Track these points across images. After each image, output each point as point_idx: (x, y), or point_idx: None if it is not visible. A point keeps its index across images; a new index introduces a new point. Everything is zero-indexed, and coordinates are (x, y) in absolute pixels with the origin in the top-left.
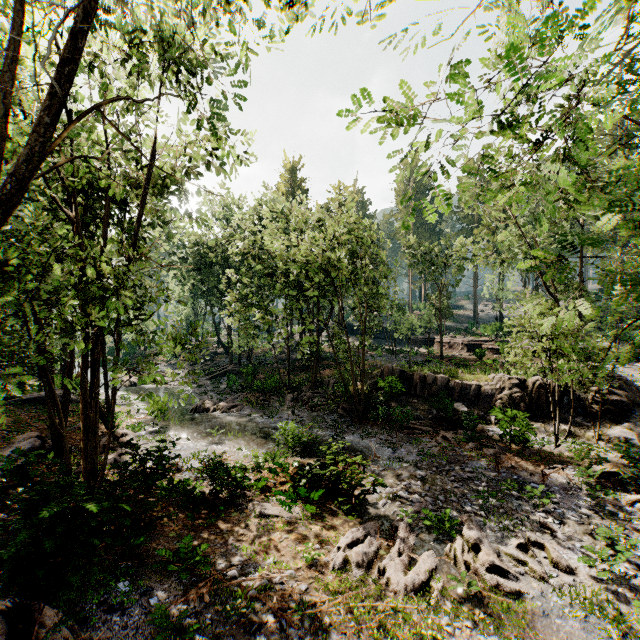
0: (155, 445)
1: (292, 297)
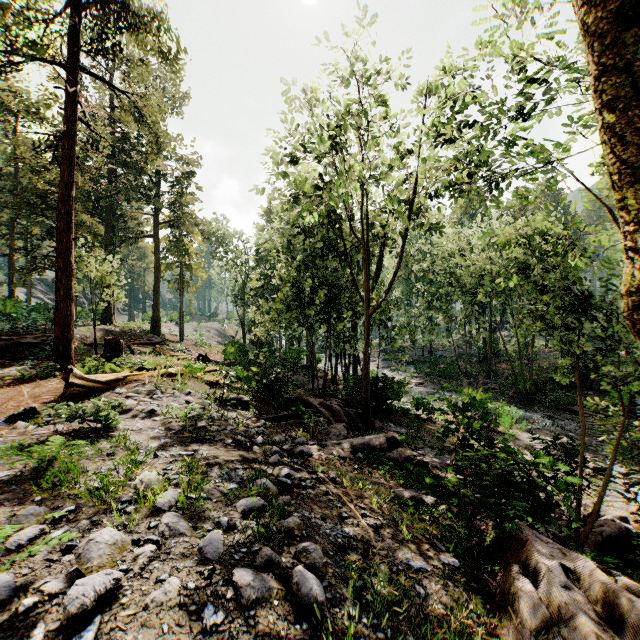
0: None
1: (468, 302)
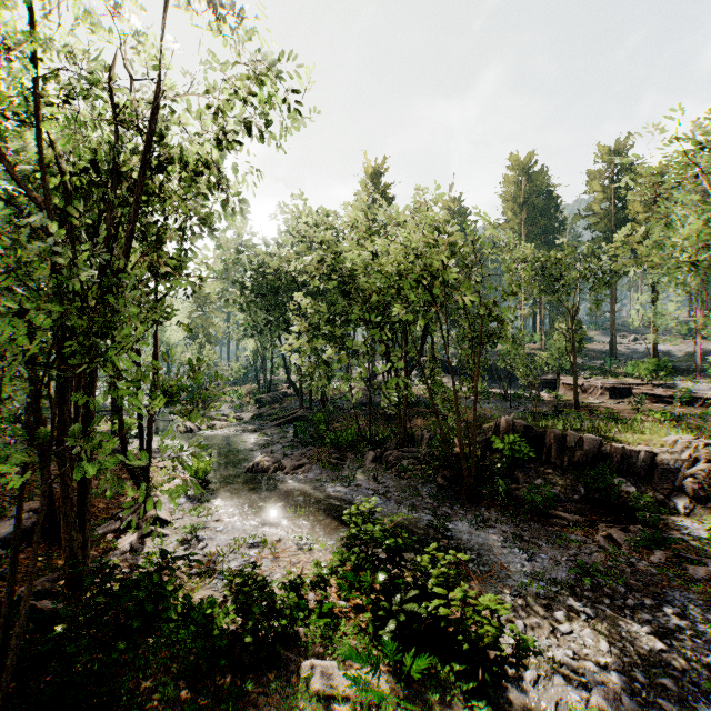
0: (192, 521)
1: (374, 325)
